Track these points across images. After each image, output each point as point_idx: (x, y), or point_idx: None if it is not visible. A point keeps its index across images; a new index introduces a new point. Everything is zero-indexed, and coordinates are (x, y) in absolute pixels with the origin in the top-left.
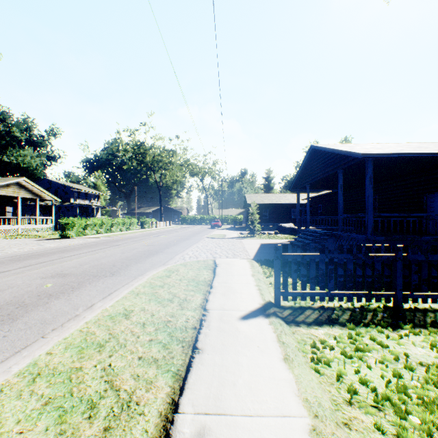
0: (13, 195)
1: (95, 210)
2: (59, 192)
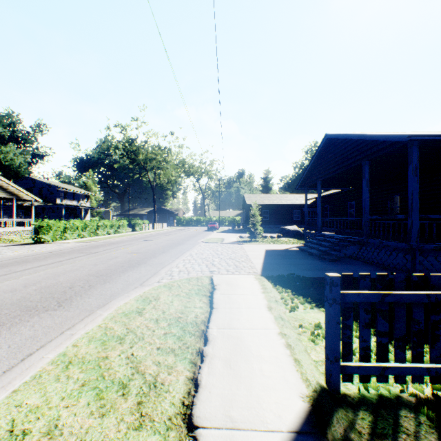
0: None
1: (83, 211)
2: (44, 192)
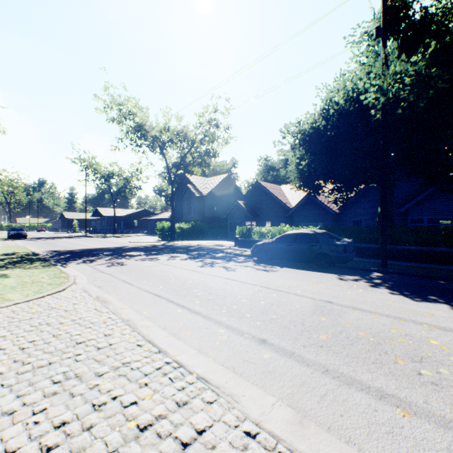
0: None
1: None
2: None
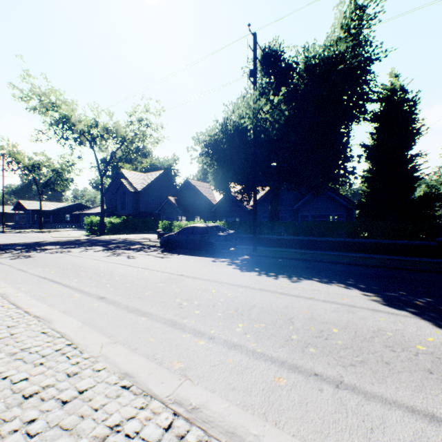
0: None
1: None
2: None
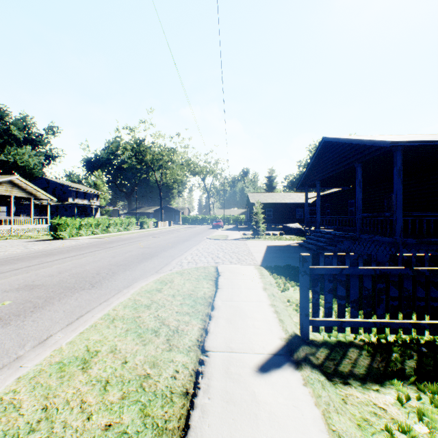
0: (5, 194)
1: (94, 210)
2: (57, 191)
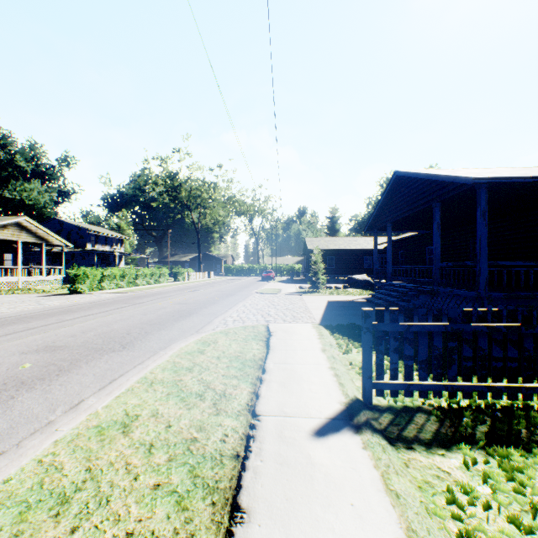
0: (11, 239)
1: (117, 258)
2: (73, 236)
